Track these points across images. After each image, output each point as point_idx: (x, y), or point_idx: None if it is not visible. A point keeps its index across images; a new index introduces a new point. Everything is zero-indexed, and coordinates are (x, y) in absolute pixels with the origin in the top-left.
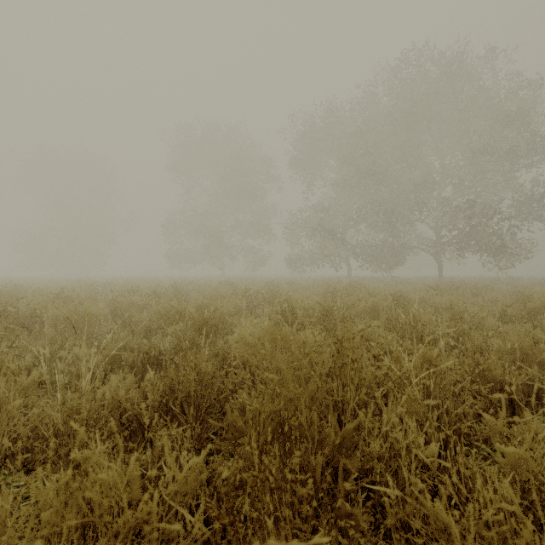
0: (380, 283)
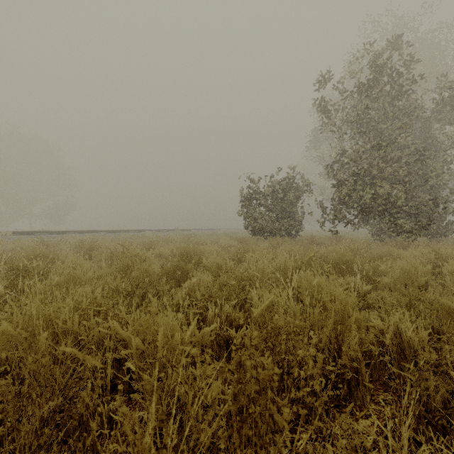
0: None
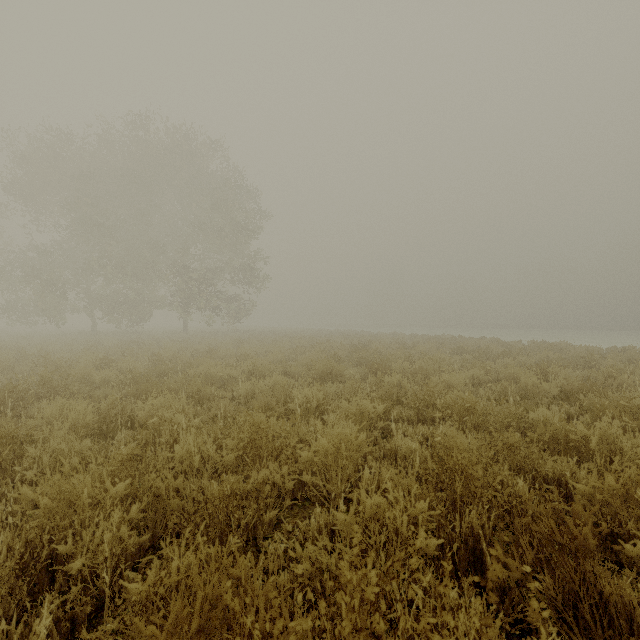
0: (52, 343)
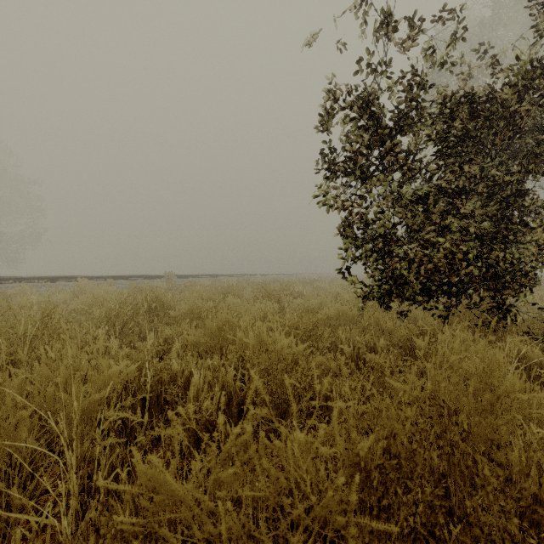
0: None
